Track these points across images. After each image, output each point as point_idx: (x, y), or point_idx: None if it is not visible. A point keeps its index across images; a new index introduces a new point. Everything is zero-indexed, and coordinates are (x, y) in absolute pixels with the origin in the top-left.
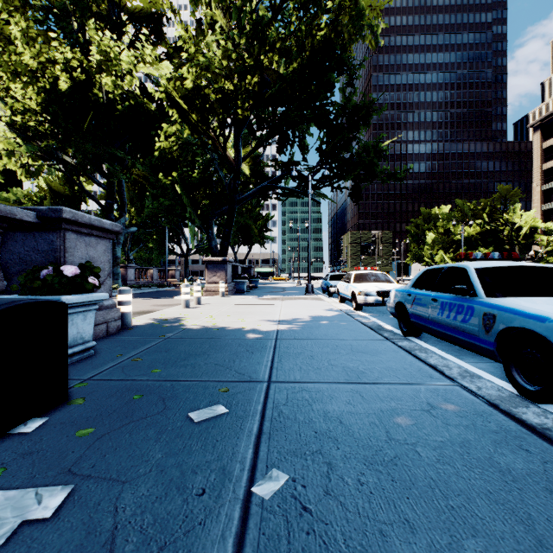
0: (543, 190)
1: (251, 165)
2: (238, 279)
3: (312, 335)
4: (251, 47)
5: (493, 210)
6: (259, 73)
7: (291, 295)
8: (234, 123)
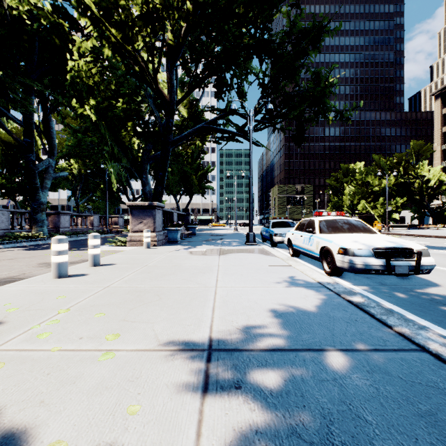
0: (442, 149)
1: (188, 108)
2: (171, 227)
3: None
4: None
5: (406, 164)
6: None
7: (230, 244)
8: (167, 53)
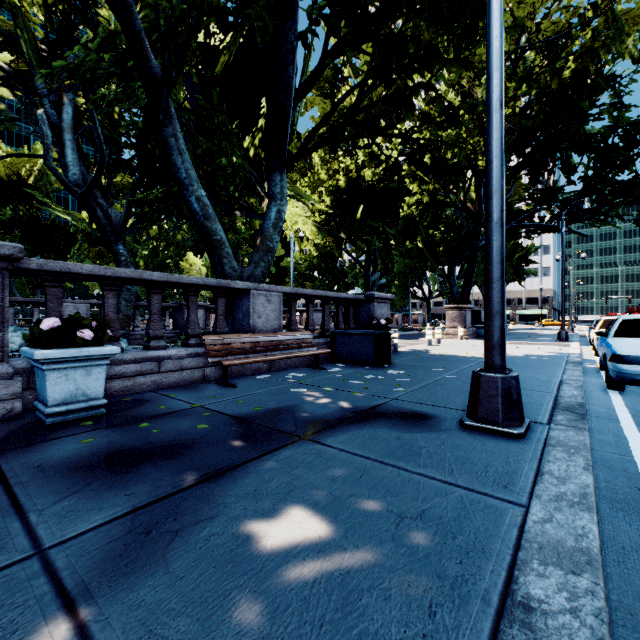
0: None
1: None
2: (479, 324)
3: (510, 361)
4: None
5: None
6: None
7: (538, 341)
8: (475, 174)
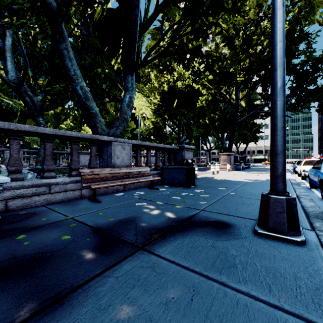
0: None
1: (245, 102)
2: (237, 163)
3: (260, 183)
4: (243, 49)
5: None
6: (248, 59)
7: (268, 172)
8: (235, 85)
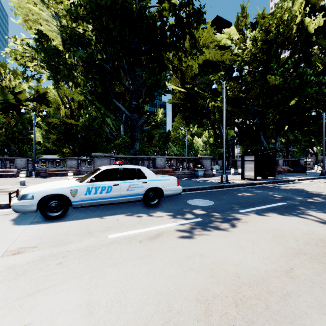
0: None
1: None
2: None
3: None
4: None
5: None
6: None
7: None
8: None
